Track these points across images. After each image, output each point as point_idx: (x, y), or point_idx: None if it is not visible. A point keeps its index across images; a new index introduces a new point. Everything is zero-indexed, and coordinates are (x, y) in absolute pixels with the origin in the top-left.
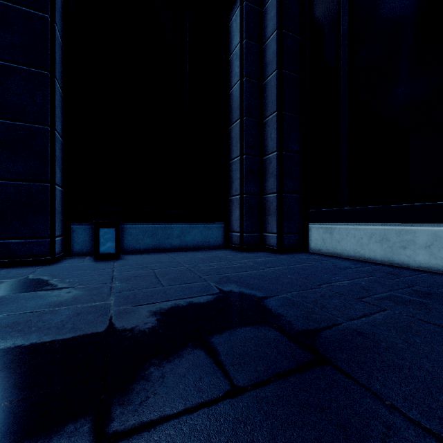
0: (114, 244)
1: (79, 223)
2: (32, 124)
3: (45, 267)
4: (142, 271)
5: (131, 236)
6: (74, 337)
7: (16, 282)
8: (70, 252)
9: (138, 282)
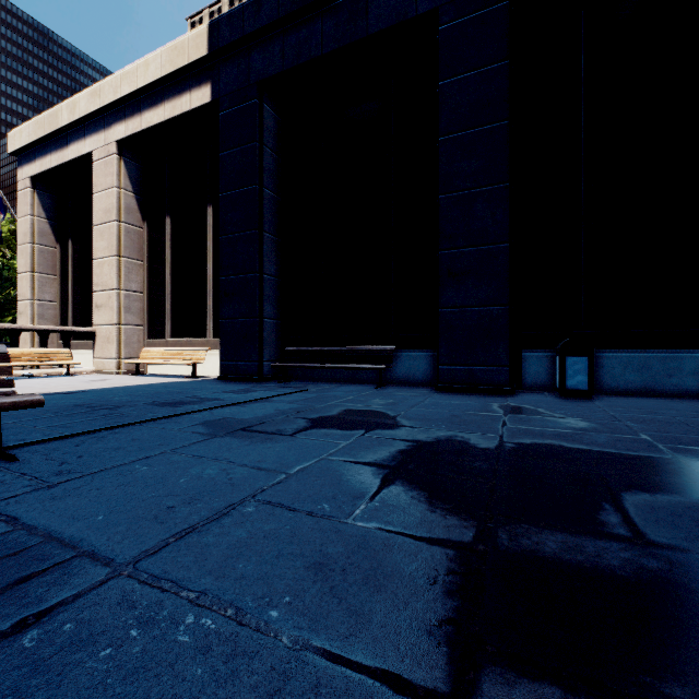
0: (586, 378)
1: (531, 350)
2: (493, 245)
3: (511, 397)
4: (654, 416)
5: (603, 369)
6: (639, 455)
7: (506, 407)
8: (521, 385)
9: (663, 427)
